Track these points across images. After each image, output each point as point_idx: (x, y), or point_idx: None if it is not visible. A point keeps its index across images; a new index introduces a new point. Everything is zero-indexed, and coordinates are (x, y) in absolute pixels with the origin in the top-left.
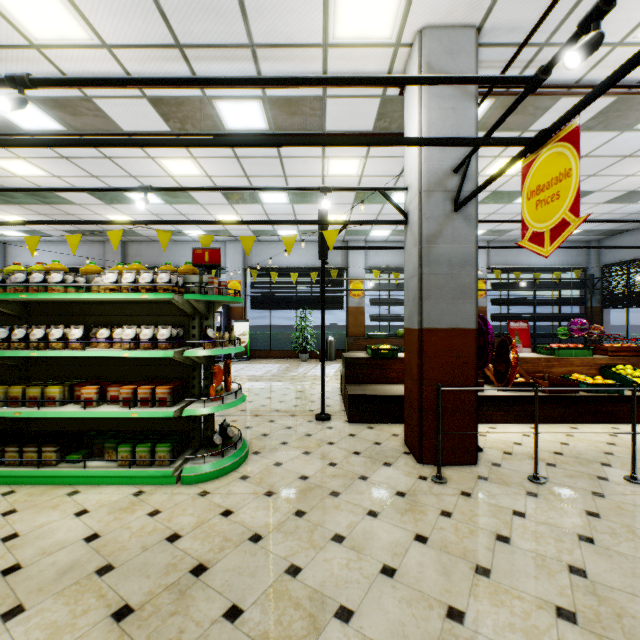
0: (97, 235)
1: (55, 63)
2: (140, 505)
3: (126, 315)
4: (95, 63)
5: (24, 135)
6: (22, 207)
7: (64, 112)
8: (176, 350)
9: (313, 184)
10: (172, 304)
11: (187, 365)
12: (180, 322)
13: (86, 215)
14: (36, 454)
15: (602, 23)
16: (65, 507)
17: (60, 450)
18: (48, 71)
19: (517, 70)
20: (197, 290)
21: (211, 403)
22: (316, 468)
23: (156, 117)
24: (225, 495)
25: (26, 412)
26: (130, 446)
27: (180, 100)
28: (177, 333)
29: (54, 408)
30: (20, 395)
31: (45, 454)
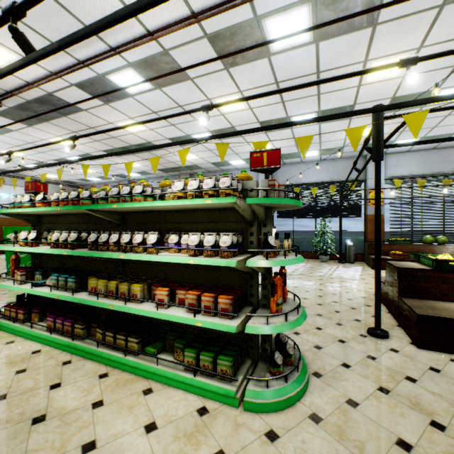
0: (175, 171)
1: (143, 22)
2: (204, 434)
3: (191, 222)
4: (169, 11)
5: (125, 87)
6: (135, 156)
7: (151, 71)
8: (237, 259)
9: (345, 98)
10: (230, 211)
11: (244, 272)
12: (238, 228)
13: (169, 157)
14: (124, 342)
15: None
16: (138, 412)
17: (141, 341)
18: (139, 33)
19: None
20: (254, 195)
21: (272, 318)
22: (414, 427)
23: (213, 56)
24: (299, 449)
25: (116, 306)
26: (194, 352)
27: (233, 30)
28: (237, 240)
29: (136, 304)
30: (114, 289)
31: (130, 343)
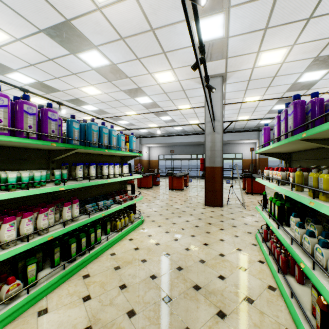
0: None
1: None
2: None
3: None
4: None
5: None
6: None
7: None
8: None
9: None
10: None
11: None
12: None
13: None
14: None
15: (78, 115)
16: None
17: None
18: None
19: (63, 114)
20: None
21: None
22: None
23: None
24: None
25: None
26: None
27: None
28: None
29: None
30: None
31: None
